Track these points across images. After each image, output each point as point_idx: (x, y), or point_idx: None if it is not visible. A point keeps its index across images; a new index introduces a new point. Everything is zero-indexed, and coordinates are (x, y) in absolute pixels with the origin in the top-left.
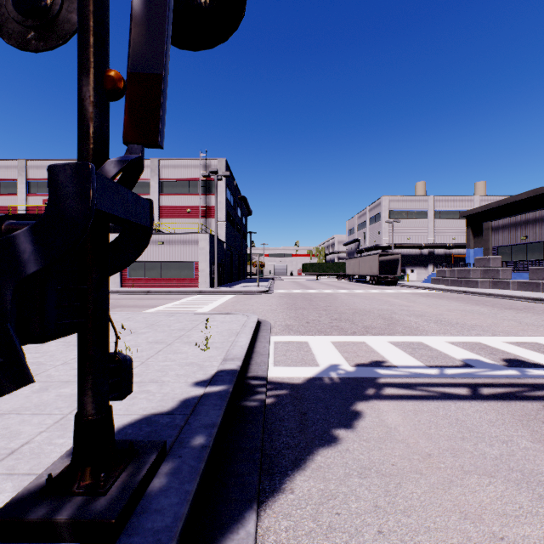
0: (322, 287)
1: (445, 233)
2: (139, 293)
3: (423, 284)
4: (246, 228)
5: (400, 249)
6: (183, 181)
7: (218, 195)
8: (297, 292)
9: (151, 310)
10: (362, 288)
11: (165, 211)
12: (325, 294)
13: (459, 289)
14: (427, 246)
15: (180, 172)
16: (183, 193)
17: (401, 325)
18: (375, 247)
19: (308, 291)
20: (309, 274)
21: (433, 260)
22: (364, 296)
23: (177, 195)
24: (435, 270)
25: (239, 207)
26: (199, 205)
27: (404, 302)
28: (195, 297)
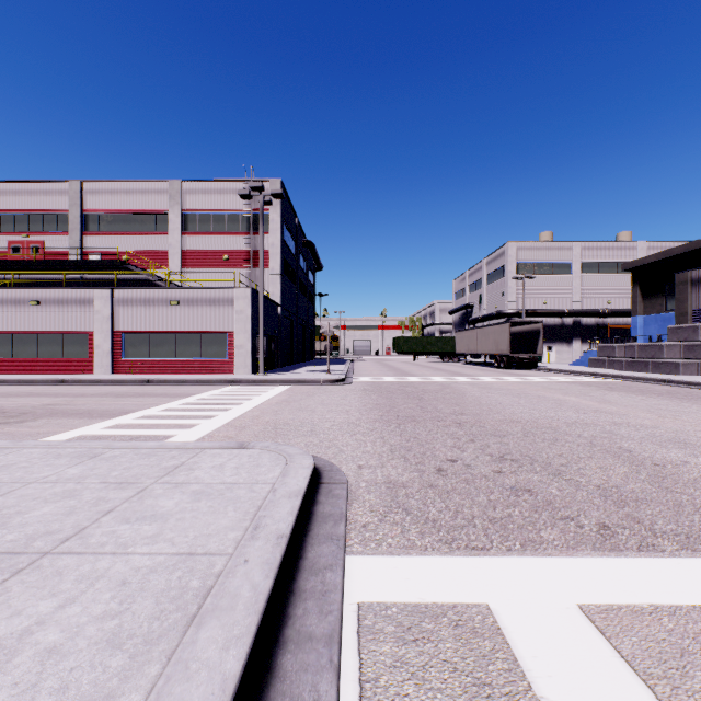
0: (427, 373)
1: (597, 294)
2: (132, 384)
3: (578, 367)
4: (314, 288)
5: (533, 317)
6: (217, 213)
7: (269, 233)
8: (392, 382)
9: (102, 425)
10: (489, 374)
11: (190, 258)
12: (437, 385)
13: (652, 376)
14: (573, 312)
15: (213, 199)
16: (217, 231)
17: (693, 483)
18: (497, 315)
19: (408, 379)
20: (403, 352)
21: (580, 333)
22: (505, 388)
23: (208, 234)
24: (583, 347)
25: (303, 258)
26: (241, 249)
27: (590, 402)
28: (220, 390)
